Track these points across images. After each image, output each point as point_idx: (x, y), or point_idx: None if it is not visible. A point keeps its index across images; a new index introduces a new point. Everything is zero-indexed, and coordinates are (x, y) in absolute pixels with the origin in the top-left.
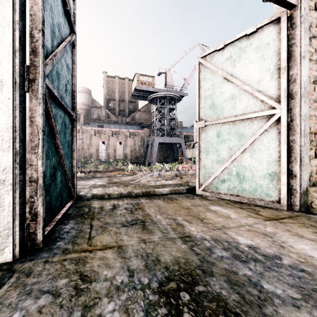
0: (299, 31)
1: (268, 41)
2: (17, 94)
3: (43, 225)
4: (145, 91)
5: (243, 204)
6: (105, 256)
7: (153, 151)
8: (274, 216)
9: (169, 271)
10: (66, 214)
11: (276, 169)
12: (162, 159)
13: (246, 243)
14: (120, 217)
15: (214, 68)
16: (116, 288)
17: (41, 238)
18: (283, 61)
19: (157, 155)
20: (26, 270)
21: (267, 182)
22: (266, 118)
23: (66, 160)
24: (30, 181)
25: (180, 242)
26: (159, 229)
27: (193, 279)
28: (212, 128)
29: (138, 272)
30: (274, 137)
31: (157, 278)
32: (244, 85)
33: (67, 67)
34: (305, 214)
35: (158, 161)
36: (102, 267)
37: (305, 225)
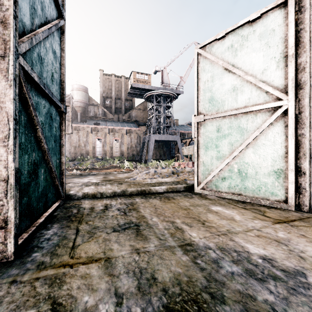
0: (309, 14)
1: (274, 27)
2: None
3: (16, 232)
4: (141, 89)
5: (246, 204)
6: (89, 273)
7: (149, 148)
8: (282, 217)
9: (168, 296)
10: (51, 216)
11: (282, 165)
12: (158, 156)
13: (258, 253)
14: (111, 220)
15: (214, 58)
16: None
17: (13, 249)
18: (291, 47)
19: (153, 152)
20: None
21: (272, 179)
22: (271, 111)
23: (52, 156)
24: None
25: (180, 252)
26: (155, 234)
27: (199, 308)
28: (212, 122)
29: (128, 298)
30: (280, 131)
31: (153, 307)
32: (247, 75)
33: (54, 53)
34: None
35: (154, 159)
36: (82, 289)
37: None
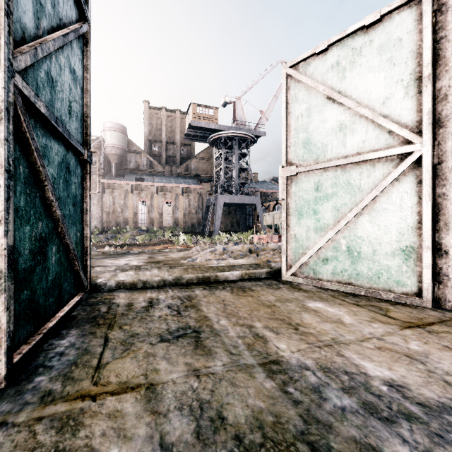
0: None
1: (400, 36)
2: None
3: (9, 345)
4: (204, 129)
5: (359, 298)
6: (120, 410)
7: (216, 215)
8: (414, 319)
9: (243, 448)
10: (68, 317)
11: (413, 241)
12: (229, 226)
13: (381, 376)
14: (157, 323)
15: (311, 82)
16: None
17: (4, 371)
18: (426, 65)
19: (221, 221)
20: None
21: (398, 262)
22: (396, 159)
23: (69, 226)
24: None
25: (262, 374)
26: (223, 346)
27: None
28: (308, 177)
29: (181, 451)
30: (410, 190)
31: None
32: (361, 107)
33: (72, 74)
34: None
35: (223, 230)
36: (109, 437)
37: None
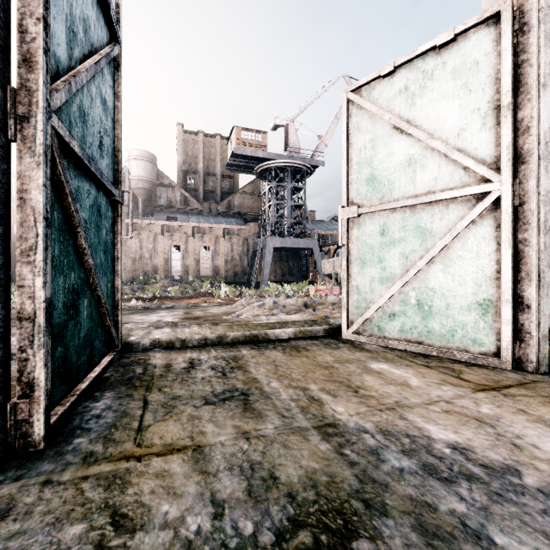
0: (536, 37)
1: (477, 58)
2: None
3: (47, 404)
4: (250, 157)
5: (430, 359)
6: (168, 470)
7: (264, 262)
8: (490, 382)
9: (296, 504)
10: (100, 378)
11: (491, 293)
12: (280, 276)
13: (446, 439)
14: (201, 385)
15: (376, 109)
16: (184, 546)
17: (42, 431)
18: (506, 93)
19: (271, 269)
20: (2, 503)
21: (474, 317)
22: (472, 200)
23: (100, 277)
24: (20, 317)
25: (317, 437)
26: (275, 409)
27: (346, 522)
28: (372, 219)
29: (233, 507)
30: (488, 236)
31: (272, 520)
32: (432, 139)
33: (103, 104)
34: (548, 378)
35: (273, 280)
36: (159, 494)
37: None
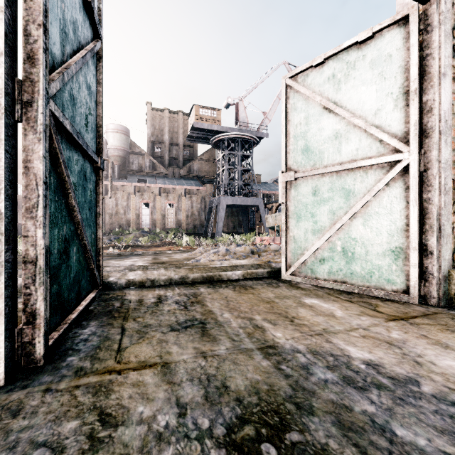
0: (438, 36)
1: (390, 52)
2: (1, 123)
3: (46, 330)
4: (207, 130)
5: (352, 295)
6: (142, 381)
7: (218, 217)
8: (400, 313)
9: (242, 406)
10: (86, 311)
11: (402, 242)
12: (232, 228)
13: (362, 357)
14: (167, 316)
15: (309, 92)
16: (156, 437)
17: (42, 351)
18: (413, 80)
19: (224, 222)
20: (13, 405)
21: (388, 261)
22: (387, 167)
23: (86, 229)
24: (25, 261)
25: (260, 356)
26: (227, 334)
27: (281, 419)
28: (306, 182)
29: (193, 408)
30: (399, 195)
31: (224, 418)
32: (354, 117)
33: (88, 89)
34: (446, 311)
35: (225, 232)
36: (135, 399)
37: (449, 328)
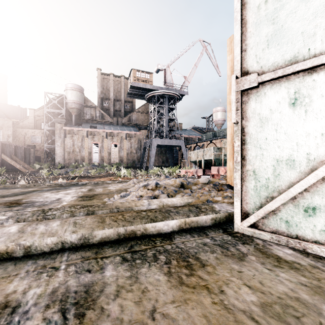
0: None
1: None
2: None
3: None
4: (142, 89)
5: None
6: None
7: (151, 154)
8: None
9: None
10: None
11: None
12: (161, 163)
13: None
14: None
15: None
16: None
17: None
18: None
19: (155, 158)
20: None
21: None
22: None
23: None
24: None
25: None
26: None
27: None
28: (277, 87)
29: None
30: None
31: None
32: None
33: None
34: None
35: (156, 165)
36: None
37: None
